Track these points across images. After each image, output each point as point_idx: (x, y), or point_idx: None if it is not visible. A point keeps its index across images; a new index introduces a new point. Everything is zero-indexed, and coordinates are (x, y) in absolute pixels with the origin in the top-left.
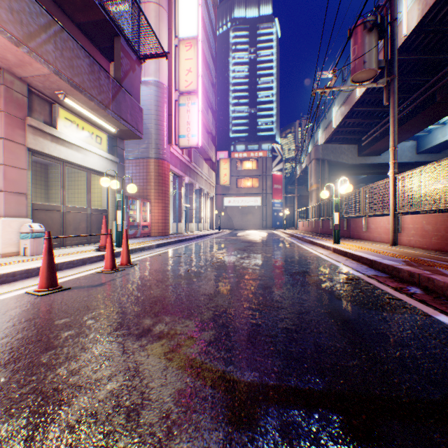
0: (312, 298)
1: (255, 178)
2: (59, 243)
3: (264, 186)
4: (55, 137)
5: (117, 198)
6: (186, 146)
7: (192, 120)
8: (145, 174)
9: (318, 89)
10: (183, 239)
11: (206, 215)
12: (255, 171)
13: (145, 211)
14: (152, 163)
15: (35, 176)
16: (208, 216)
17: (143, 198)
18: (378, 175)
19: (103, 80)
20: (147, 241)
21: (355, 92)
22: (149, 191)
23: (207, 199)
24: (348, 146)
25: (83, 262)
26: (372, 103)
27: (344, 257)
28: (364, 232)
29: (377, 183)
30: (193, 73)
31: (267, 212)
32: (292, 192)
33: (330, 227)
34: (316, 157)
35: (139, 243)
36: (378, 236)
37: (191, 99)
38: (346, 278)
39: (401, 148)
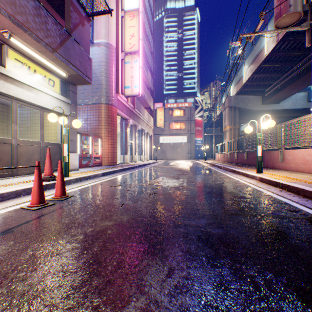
0: (309, 279)
1: (183, 122)
2: (9, 173)
3: (189, 128)
4: (3, 75)
5: (63, 132)
6: (130, 95)
7: (135, 74)
8: (98, 116)
9: (245, 34)
10: (127, 168)
11: (146, 149)
12: (183, 117)
13: (97, 145)
14: (103, 107)
15: (1, 116)
16: (148, 150)
17: (96, 135)
18: (274, 119)
19: (51, 25)
20: (96, 170)
21: (264, 51)
22: (100, 130)
23: (147, 137)
24: (254, 97)
25: (16, 195)
26: (276, 61)
27: (275, 187)
28: (279, 162)
29: (296, 119)
30: (135, 37)
31: (191, 147)
32: (209, 132)
33: (245, 158)
34: (229, 105)
35: (87, 172)
36: (295, 167)
37: (134, 58)
38: (310, 221)
39: (295, 98)
